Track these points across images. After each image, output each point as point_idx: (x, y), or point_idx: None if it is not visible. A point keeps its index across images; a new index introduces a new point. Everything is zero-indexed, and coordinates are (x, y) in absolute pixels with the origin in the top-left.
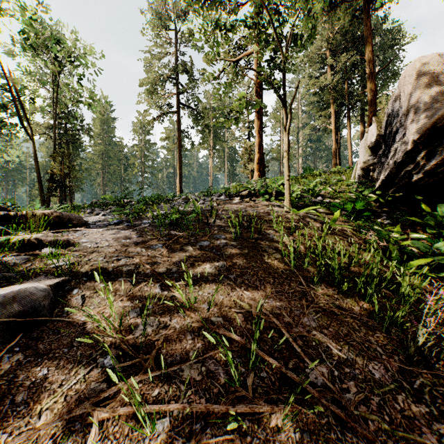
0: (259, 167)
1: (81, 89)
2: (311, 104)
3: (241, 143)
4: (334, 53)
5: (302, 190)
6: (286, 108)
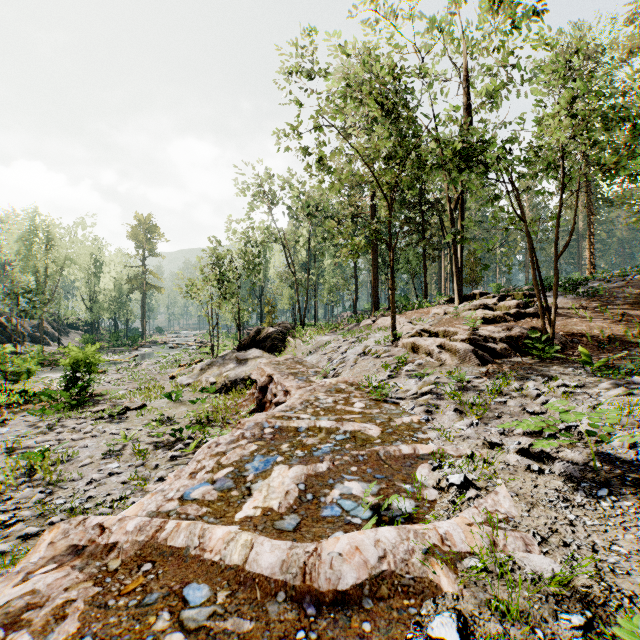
0: None
1: None
2: None
3: None
4: None
5: None
6: None
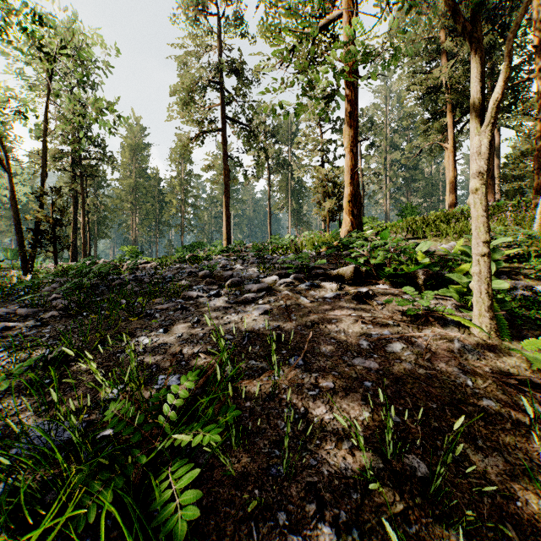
0: (352, 208)
1: (85, 98)
2: (408, 116)
3: (312, 173)
4: (453, 36)
5: (455, 257)
6: (482, 55)
